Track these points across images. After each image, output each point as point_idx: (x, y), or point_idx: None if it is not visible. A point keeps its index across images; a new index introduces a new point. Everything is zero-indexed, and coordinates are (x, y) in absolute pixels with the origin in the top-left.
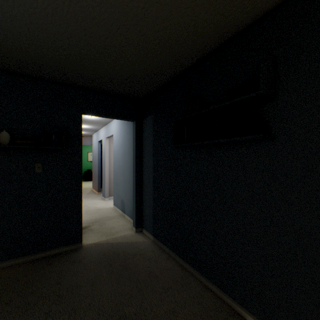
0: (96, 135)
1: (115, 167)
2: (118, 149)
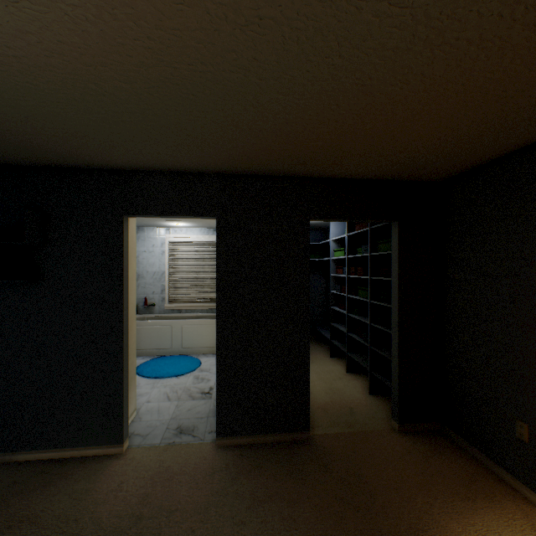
0: None
1: None
2: None
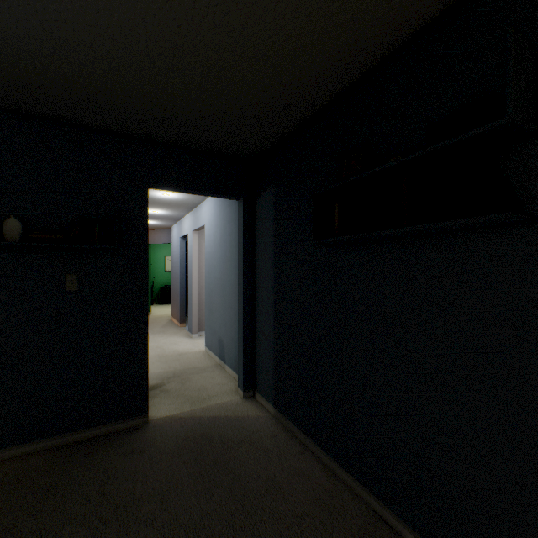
0: (178, 227)
1: (208, 282)
2: (214, 249)
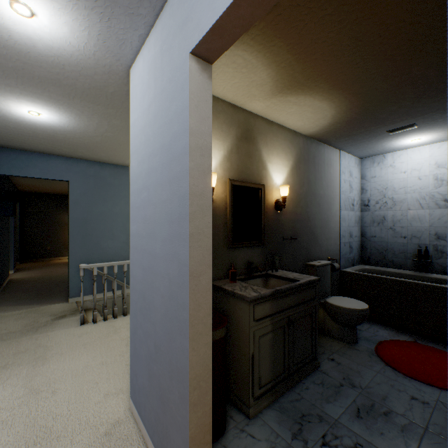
0: None
1: None
2: None
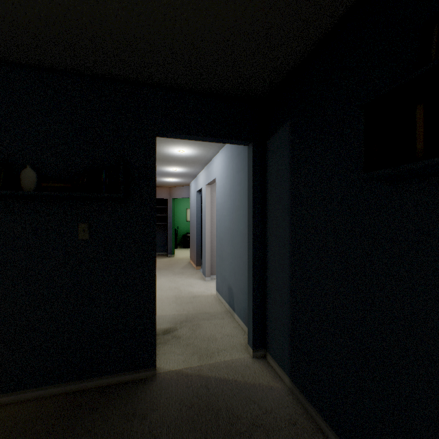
0: (194, 183)
1: (218, 231)
2: (223, 200)
